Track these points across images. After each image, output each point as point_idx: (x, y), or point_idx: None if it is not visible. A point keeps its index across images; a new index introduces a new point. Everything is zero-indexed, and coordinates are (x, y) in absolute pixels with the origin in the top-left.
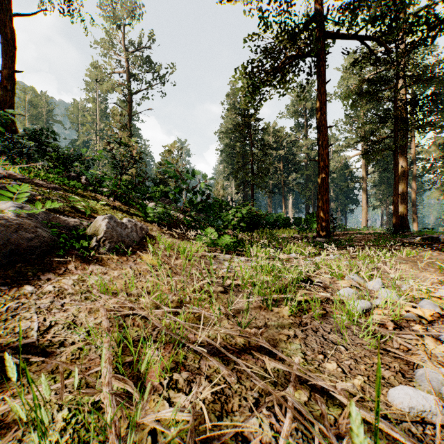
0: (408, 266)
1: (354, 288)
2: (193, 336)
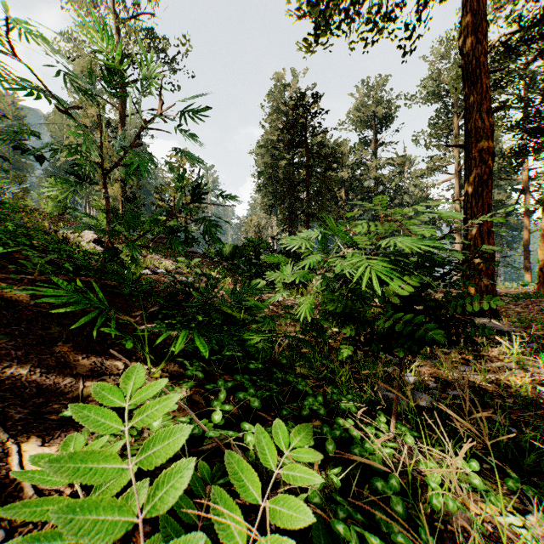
0: None
1: None
2: None
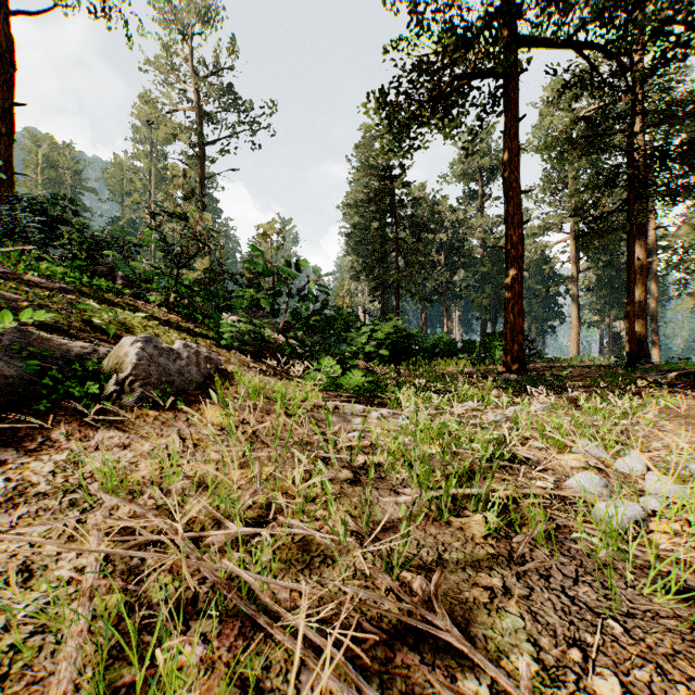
0: (675, 426)
1: (594, 470)
2: (287, 596)
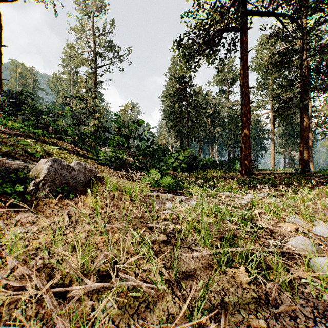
0: None
1: (301, 233)
2: None
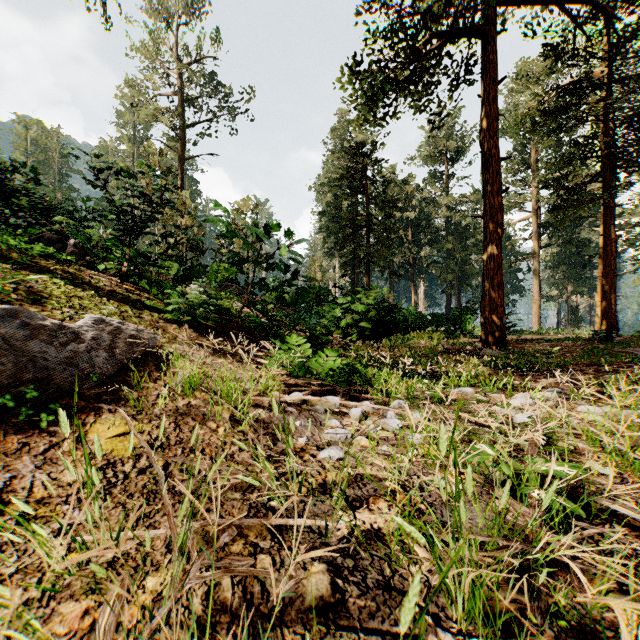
0: None
1: None
2: None
